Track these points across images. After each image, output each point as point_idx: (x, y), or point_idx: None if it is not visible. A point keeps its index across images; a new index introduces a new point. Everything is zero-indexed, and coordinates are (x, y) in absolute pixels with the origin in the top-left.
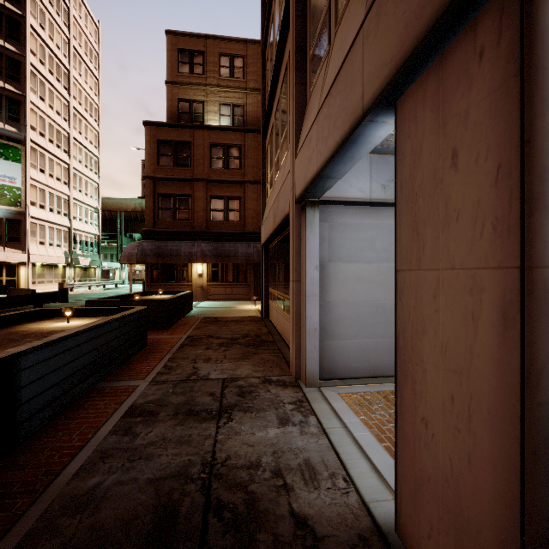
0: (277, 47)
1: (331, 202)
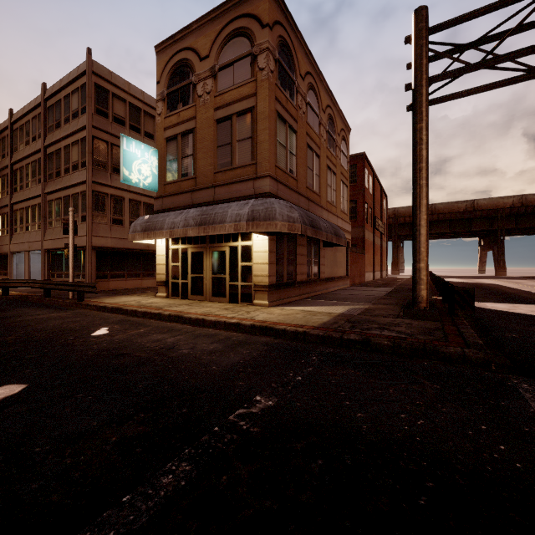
0: (2, 207)
1: (19, 253)
